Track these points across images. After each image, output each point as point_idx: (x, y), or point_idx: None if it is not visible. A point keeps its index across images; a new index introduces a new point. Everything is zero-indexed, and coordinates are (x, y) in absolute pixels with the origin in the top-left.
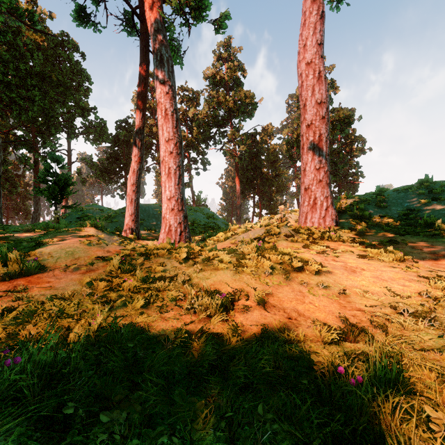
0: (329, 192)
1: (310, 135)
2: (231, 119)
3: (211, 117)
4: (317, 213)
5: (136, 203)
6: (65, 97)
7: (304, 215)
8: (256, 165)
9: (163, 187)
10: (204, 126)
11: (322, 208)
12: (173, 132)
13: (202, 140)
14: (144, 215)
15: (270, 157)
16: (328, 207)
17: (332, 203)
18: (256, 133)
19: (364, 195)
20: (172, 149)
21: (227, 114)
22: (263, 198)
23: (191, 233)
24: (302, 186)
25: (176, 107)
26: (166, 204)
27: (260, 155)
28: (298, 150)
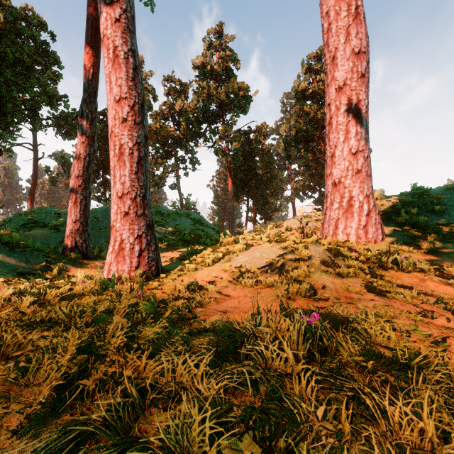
0: (371, 189)
1: (342, 103)
2: (223, 115)
3: (200, 111)
4: (354, 221)
5: (83, 204)
6: (25, 79)
7: (333, 224)
8: (250, 165)
9: (111, 177)
10: (193, 121)
11: (362, 213)
12: (128, 86)
13: (191, 137)
14: (109, 220)
15: (264, 158)
16: (370, 211)
17: (375, 205)
18: (250, 131)
19: (401, 196)
20: (126, 114)
21: (218, 109)
22: (257, 202)
23: (171, 245)
24: (329, 180)
25: (135, 48)
26: (116, 204)
27: (254, 155)
28: (296, 149)
